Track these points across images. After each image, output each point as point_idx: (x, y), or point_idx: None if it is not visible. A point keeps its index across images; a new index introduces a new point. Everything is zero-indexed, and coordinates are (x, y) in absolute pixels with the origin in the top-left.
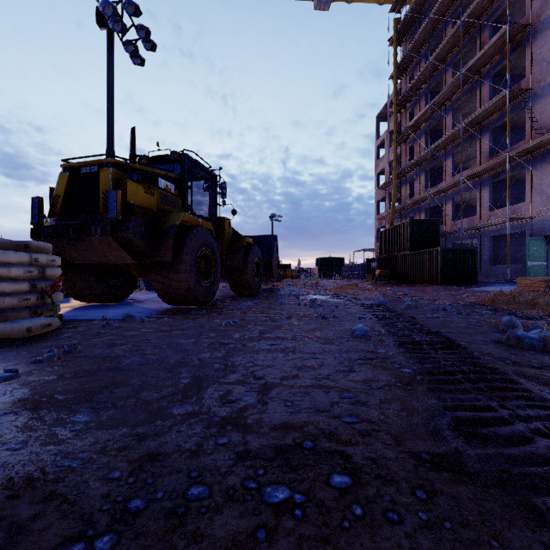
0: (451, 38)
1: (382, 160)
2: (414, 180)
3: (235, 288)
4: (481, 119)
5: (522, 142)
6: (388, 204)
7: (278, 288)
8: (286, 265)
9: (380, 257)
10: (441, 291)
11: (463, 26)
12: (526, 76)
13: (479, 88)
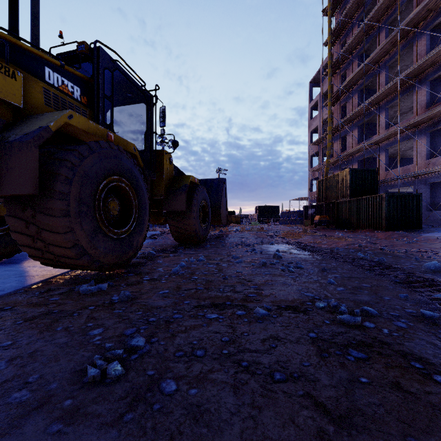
0: None
1: (315, 119)
2: (347, 135)
3: (177, 236)
4: (419, 72)
5: None
6: (320, 158)
7: (227, 234)
8: (231, 211)
9: (317, 204)
10: (396, 237)
11: None
12: None
13: (415, 43)
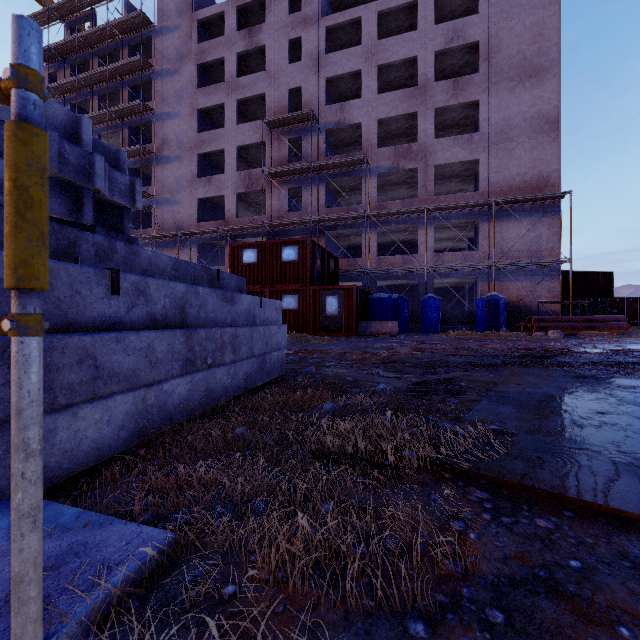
0: (99, 115)
1: None
2: None
3: None
4: None
5: (150, 228)
6: None
7: None
8: None
9: None
10: None
11: (110, 114)
12: (152, 185)
13: None
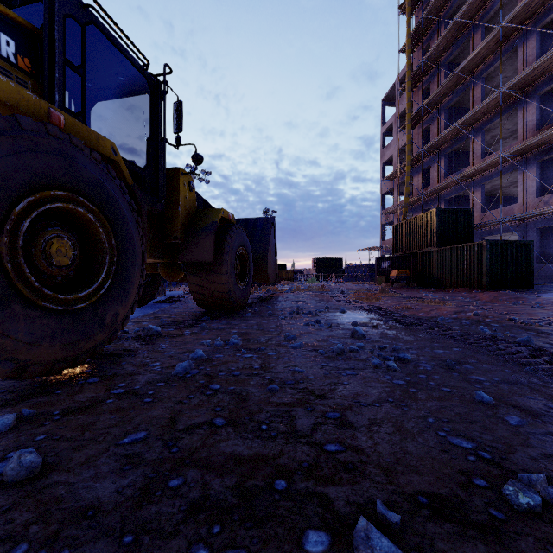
0: None
1: (389, 147)
2: (430, 166)
3: (201, 300)
4: (527, 83)
5: None
6: (396, 197)
7: (277, 296)
8: (281, 265)
9: (393, 255)
10: (507, 300)
11: None
12: None
13: (520, 46)
